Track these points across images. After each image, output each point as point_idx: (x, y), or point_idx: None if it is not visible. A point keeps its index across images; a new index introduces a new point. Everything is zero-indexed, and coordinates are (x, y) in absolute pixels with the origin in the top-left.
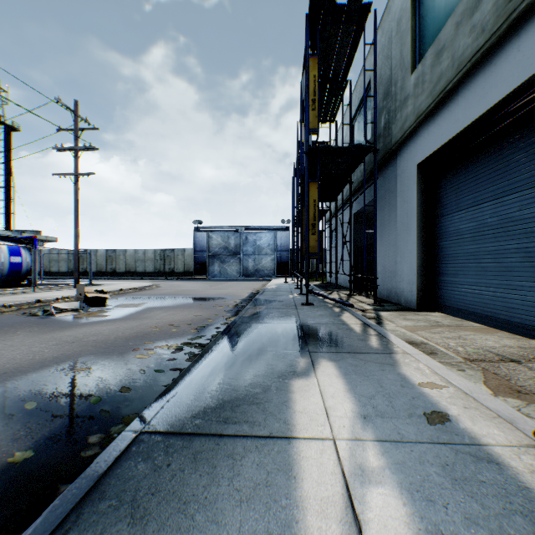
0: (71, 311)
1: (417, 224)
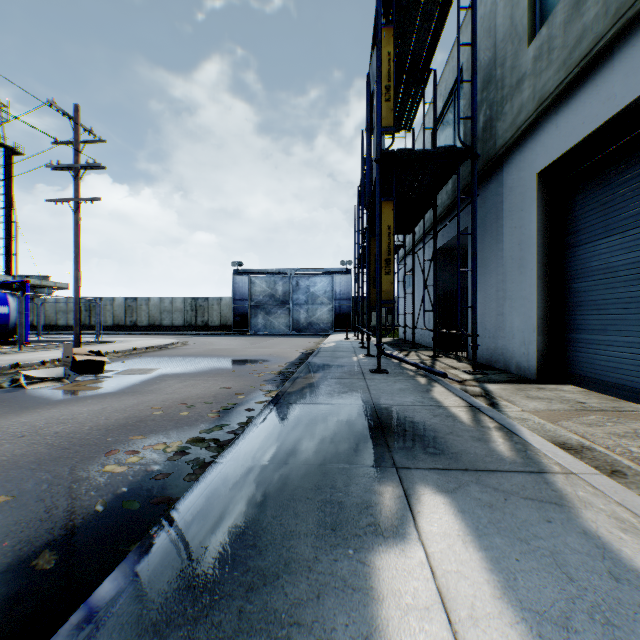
0: (51, 381)
1: (537, 258)
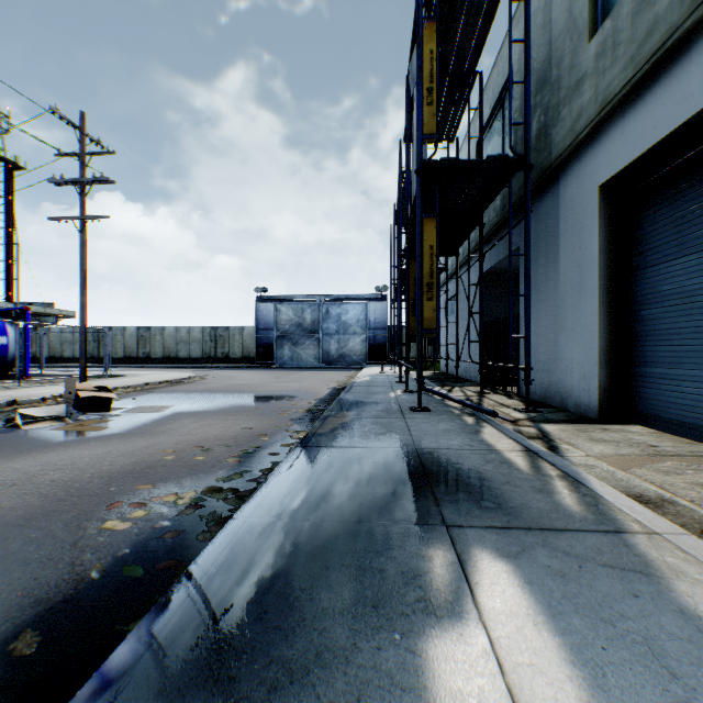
0: (51, 420)
1: (599, 282)
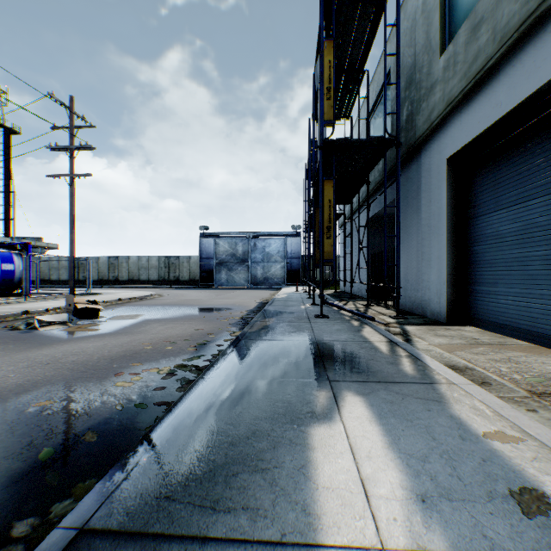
0: (58, 324)
1: (446, 226)
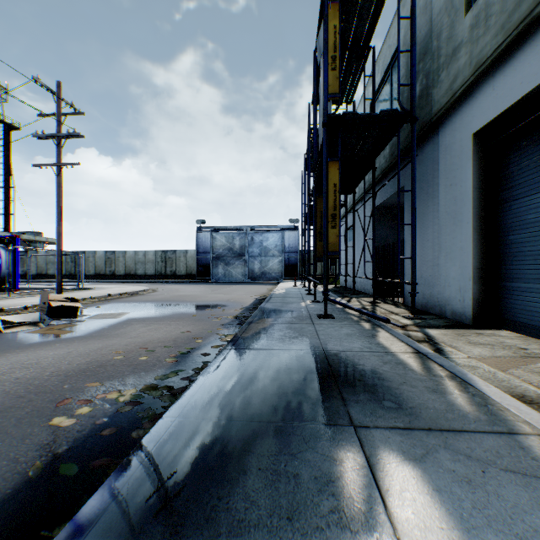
0: (27, 325)
1: (473, 212)
